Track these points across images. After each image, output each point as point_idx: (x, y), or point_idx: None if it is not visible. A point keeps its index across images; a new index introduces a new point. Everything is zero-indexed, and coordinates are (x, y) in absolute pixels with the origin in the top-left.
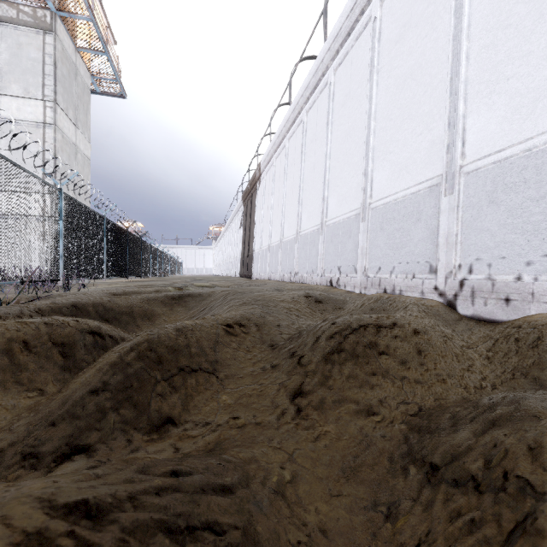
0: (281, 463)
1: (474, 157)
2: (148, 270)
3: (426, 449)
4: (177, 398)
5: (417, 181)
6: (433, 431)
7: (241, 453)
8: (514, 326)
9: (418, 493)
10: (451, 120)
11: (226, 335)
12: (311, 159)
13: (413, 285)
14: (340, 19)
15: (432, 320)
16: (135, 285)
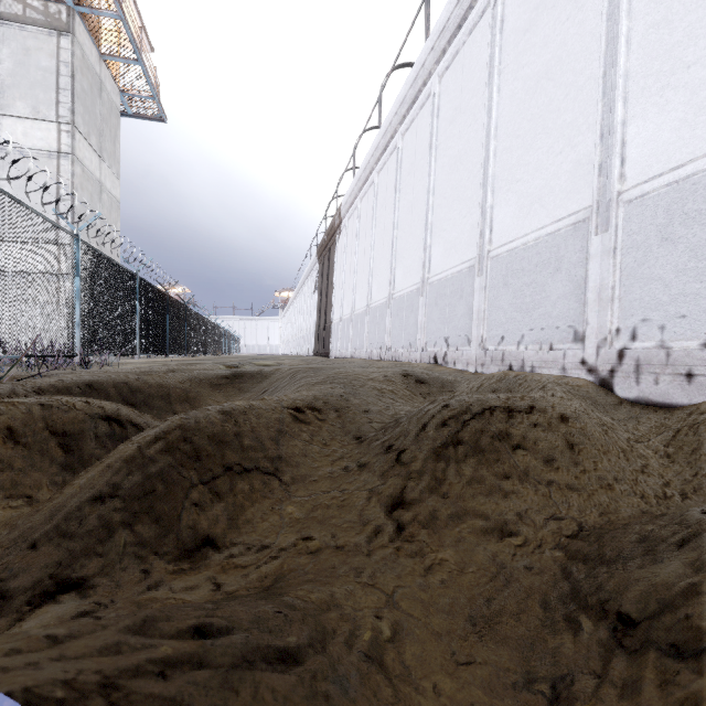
0: (376, 609)
1: (639, 179)
2: (195, 346)
3: (606, 589)
4: (221, 510)
5: (555, 217)
6: (612, 561)
7: (314, 593)
8: (701, 412)
9: (602, 664)
10: (605, 129)
11: (293, 422)
12: (408, 197)
13: (550, 358)
14: (448, 6)
15: (584, 404)
16: (176, 364)
